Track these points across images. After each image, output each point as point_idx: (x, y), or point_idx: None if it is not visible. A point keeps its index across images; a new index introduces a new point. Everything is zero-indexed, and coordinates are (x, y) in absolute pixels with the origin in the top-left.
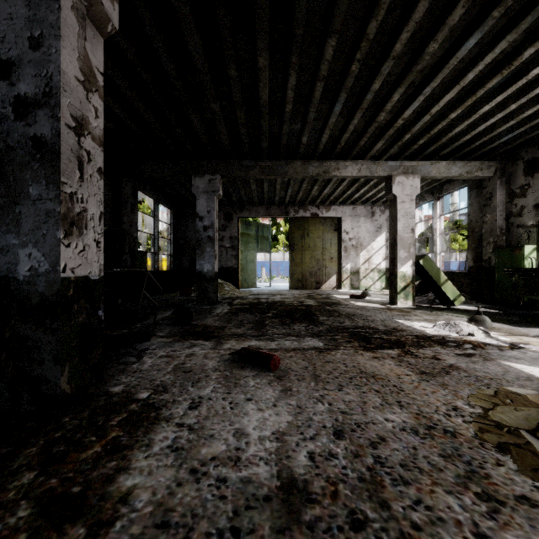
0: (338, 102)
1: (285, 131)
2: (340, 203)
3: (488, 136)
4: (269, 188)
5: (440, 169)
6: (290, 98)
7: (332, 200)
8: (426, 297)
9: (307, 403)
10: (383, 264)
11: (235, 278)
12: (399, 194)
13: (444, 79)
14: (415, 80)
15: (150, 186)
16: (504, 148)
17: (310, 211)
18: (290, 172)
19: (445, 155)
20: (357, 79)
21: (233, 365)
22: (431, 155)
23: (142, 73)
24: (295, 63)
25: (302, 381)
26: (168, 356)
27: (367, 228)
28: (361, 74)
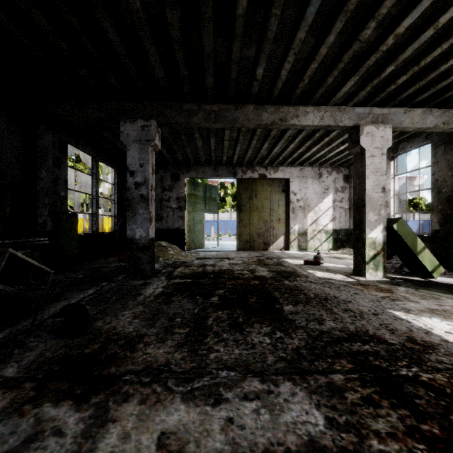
0: None
1: (236, 56)
2: (288, 164)
3: None
4: (216, 145)
5: (414, 119)
6: None
7: (280, 161)
8: (390, 264)
9: None
10: (330, 225)
11: (182, 239)
12: (368, 147)
13: None
14: None
15: (85, 141)
16: None
17: (258, 172)
18: (241, 119)
19: (417, 103)
20: None
21: None
22: (403, 102)
23: None
24: None
25: None
26: None
27: (314, 189)
28: None
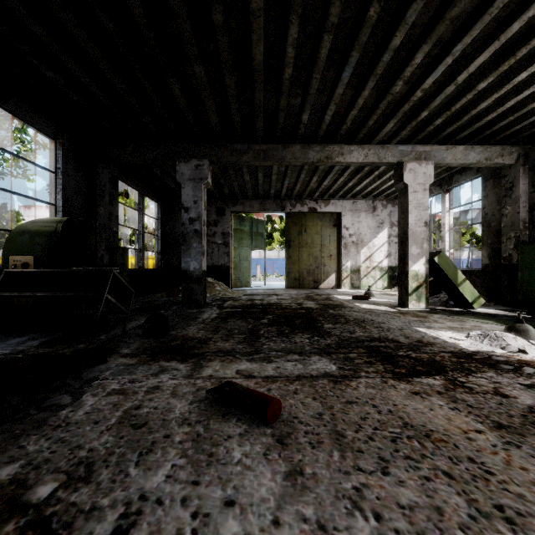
0: (347, 65)
1: (283, 106)
2: (340, 197)
3: (516, 115)
4: (264, 179)
5: (457, 155)
6: (290, 58)
7: (331, 194)
8: (438, 298)
9: (336, 515)
10: (385, 261)
11: (227, 277)
12: (411, 183)
13: (479, 34)
14: (444, 35)
15: (133, 176)
16: (530, 130)
17: (308, 206)
18: (288, 157)
19: (461, 140)
20: (373, 33)
21: (212, 411)
22: (446, 139)
23: (103, 18)
24: (297, 3)
25: (319, 449)
26: (120, 392)
27: (368, 224)
28: (379, 25)
